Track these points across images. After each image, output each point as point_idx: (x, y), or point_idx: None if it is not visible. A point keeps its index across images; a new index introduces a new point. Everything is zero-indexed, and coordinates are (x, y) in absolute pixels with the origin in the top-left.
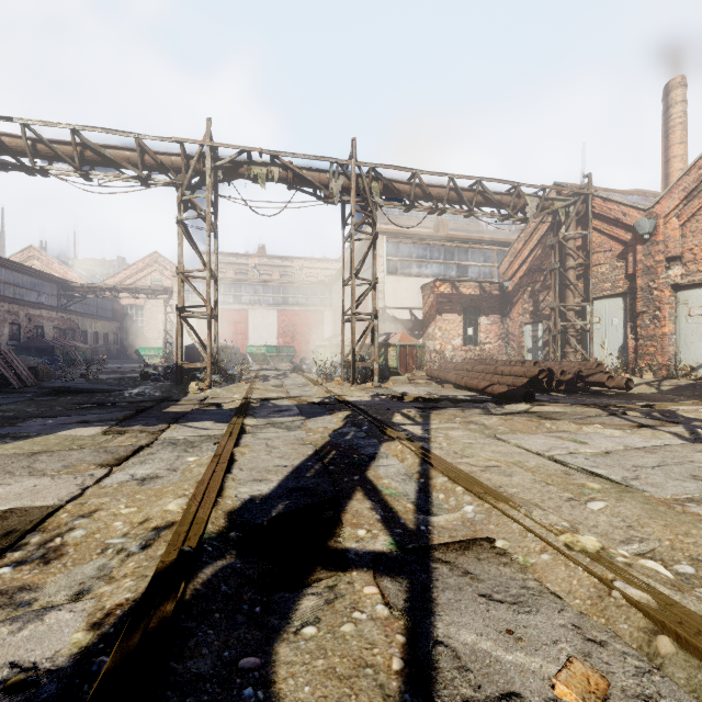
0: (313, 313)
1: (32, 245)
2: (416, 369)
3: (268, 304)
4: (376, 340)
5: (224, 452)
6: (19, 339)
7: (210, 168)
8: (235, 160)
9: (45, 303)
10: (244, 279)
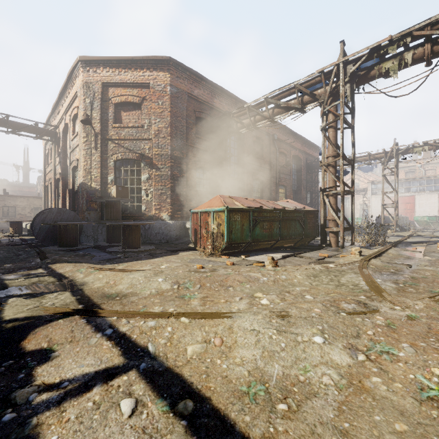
0: None
1: None
2: None
3: (430, 191)
4: None
5: (404, 238)
6: None
7: (395, 155)
8: (406, 148)
9: None
10: (411, 178)
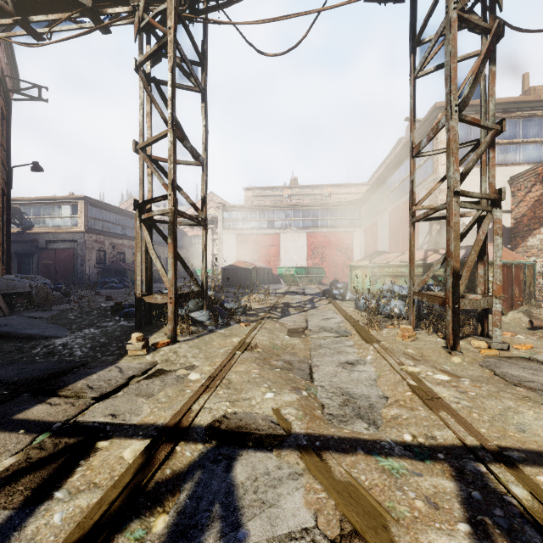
0: (342, 234)
1: (133, 195)
2: (522, 302)
3: (298, 227)
4: (497, 252)
5: None
6: (105, 263)
7: None
8: None
9: (128, 234)
10: (276, 205)
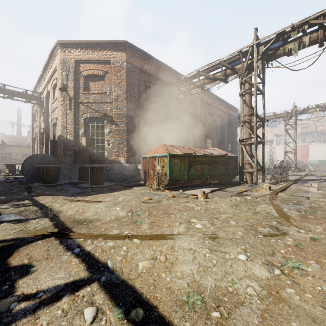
0: None
1: None
2: None
3: (320, 141)
4: None
5: (301, 177)
6: None
7: (294, 115)
8: (302, 110)
9: None
10: (306, 132)
